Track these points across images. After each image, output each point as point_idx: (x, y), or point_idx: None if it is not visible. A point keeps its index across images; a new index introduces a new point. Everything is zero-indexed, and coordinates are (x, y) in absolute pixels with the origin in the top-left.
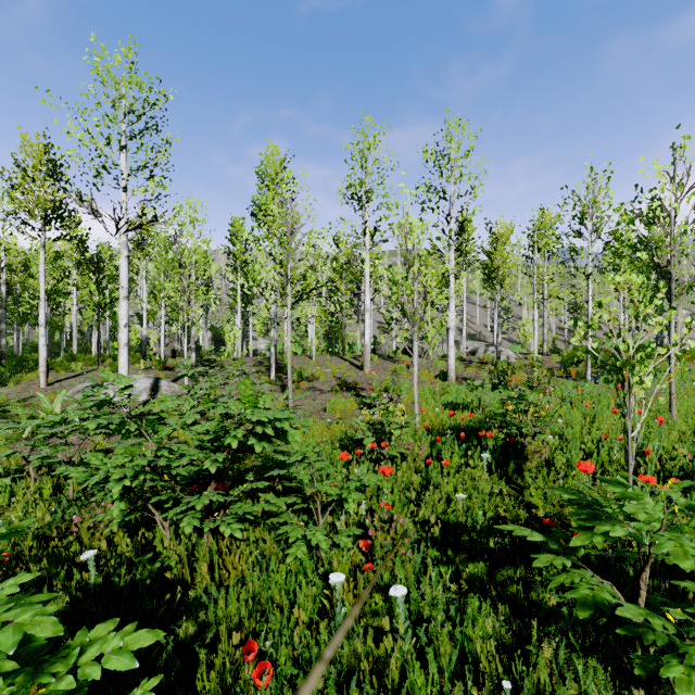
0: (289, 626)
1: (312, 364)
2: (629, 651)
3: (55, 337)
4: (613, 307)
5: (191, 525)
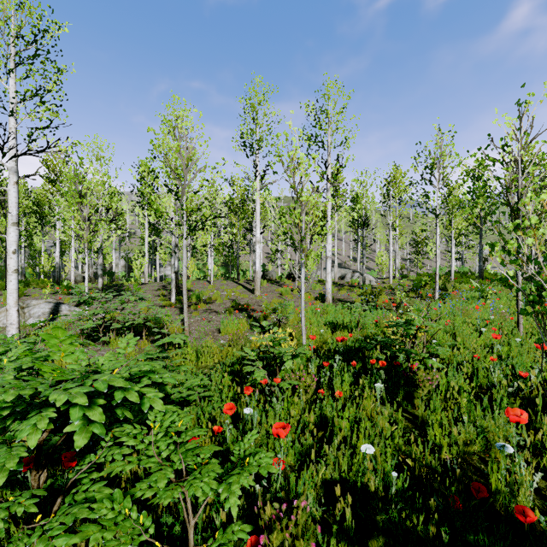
0: None
1: (210, 288)
2: None
3: None
4: (529, 231)
5: None
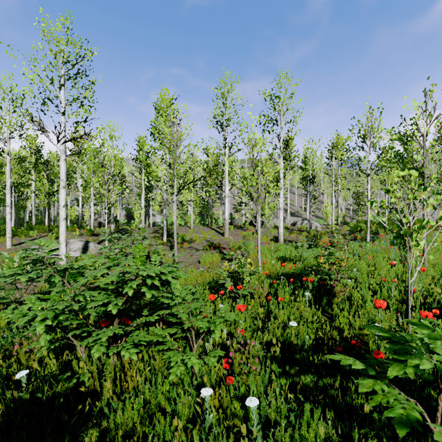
0: (170, 429)
1: (190, 231)
2: (419, 441)
3: (21, 214)
4: (396, 193)
5: (99, 351)
